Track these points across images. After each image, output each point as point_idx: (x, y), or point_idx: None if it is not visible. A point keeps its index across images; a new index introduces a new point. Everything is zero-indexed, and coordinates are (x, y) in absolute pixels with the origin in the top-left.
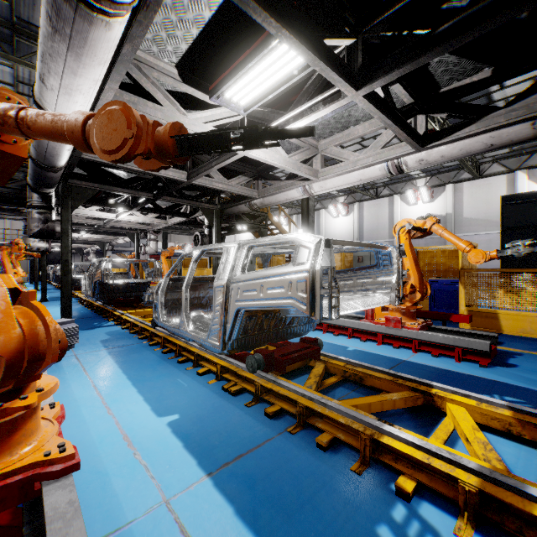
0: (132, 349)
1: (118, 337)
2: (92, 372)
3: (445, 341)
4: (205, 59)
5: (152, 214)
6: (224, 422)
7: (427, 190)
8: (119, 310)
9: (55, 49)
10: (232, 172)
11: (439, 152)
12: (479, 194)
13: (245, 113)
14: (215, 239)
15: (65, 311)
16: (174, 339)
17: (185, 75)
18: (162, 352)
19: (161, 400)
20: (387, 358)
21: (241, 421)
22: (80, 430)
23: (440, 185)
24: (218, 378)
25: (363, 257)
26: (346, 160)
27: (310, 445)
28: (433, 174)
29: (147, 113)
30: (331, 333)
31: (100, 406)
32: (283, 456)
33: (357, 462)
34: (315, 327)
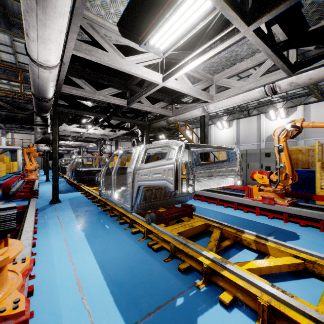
0: (92, 213)
1: (85, 205)
2: (65, 229)
3: (310, 215)
4: (136, 18)
5: (108, 129)
6: (148, 274)
7: (284, 110)
8: (87, 187)
9: (29, 6)
10: (156, 100)
11: (306, 75)
12: (322, 111)
13: (164, 56)
14: (145, 143)
15: (55, 188)
16: (118, 207)
17: (123, 31)
18: (110, 216)
19: (106, 252)
20: (265, 226)
21: (160, 274)
22: (50, 274)
23: (293, 106)
24: (145, 237)
25: (242, 154)
26: (234, 87)
27: (215, 301)
28: (288, 99)
29: (98, 57)
30: (221, 205)
31: (65, 255)
32: (193, 310)
33: (255, 323)
34: (211, 201)
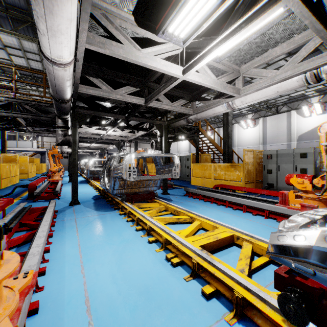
0: (109, 217)
1: (103, 207)
2: (81, 233)
3: None
4: (153, 4)
5: (126, 130)
6: (166, 296)
7: (320, 104)
8: None
9: None
10: (175, 98)
11: None
12: None
13: (184, 45)
14: (164, 144)
15: (74, 189)
16: (135, 212)
17: (139, 20)
18: (127, 221)
19: (120, 264)
20: None
21: (180, 298)
22: (58, 287)
23: None
24: (163, 248)
25: (271, 155)
26: (265, 77)
27: None
28: (325, 93)
29: (112, 50)
30: (249, 213)
31: (77, 264)
32: None
33: None
34: (236, 207)
